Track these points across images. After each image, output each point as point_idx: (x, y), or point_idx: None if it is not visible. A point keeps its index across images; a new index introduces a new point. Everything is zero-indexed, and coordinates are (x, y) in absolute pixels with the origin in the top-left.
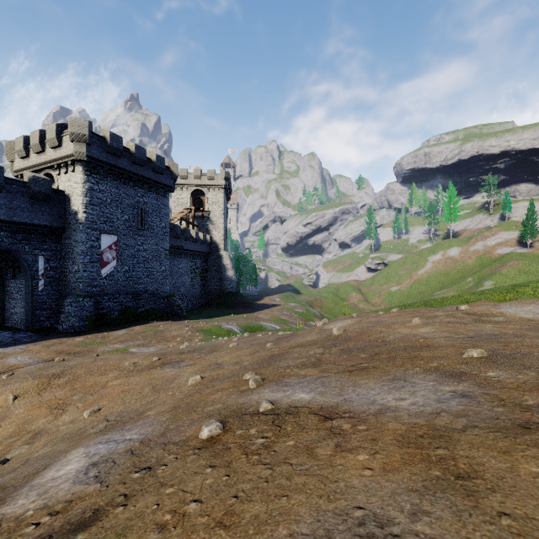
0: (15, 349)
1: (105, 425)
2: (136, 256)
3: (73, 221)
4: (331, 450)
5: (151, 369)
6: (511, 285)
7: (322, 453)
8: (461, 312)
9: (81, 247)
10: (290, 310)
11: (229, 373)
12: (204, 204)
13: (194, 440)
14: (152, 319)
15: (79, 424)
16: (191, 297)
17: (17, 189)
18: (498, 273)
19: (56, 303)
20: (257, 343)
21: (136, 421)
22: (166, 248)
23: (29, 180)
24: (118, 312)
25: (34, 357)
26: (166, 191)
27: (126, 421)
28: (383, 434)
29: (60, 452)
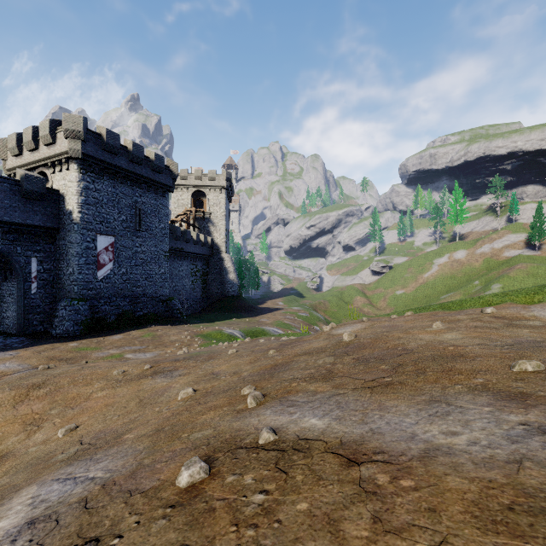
0: (4, 354)
1: (76, 450)
2: (133, 258)
3: (68, 222)
4: (367, 529)
5: (141, 378)
6: (538, 286)
7: (353, 533)
8: (488, 315)
9: (76, 248)
10: (294, 314)
11: (225, 386)
12: (205, 205)
13: (169, 488)
14: (151, 323)
15: (51, 445)
16: (192, 301)
17: (8, 188)
18: (506, 276)
19: (50, 307)
20: (258, 349)
21: (109, 447)
22: (165, 249)
23: (21, 178)
24: (115, 316)
25: (24, 363)
26: (165, 191)
27: (100, 446)
28: (445, 499)
29: (12, 489)
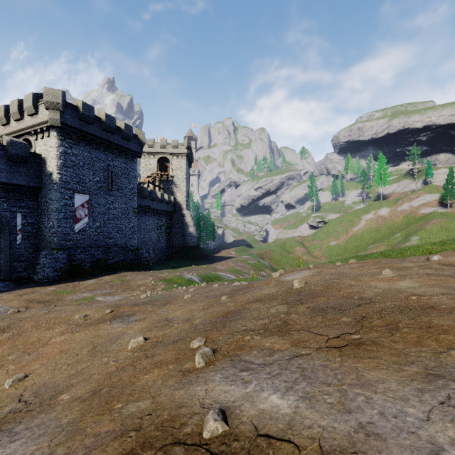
0: None
1: (9, 410)
2: (106, 213)
3: (48, 182)
4: None
5: (99, 323)
6: None
7: None
8: (435, 262)
9: (55, 204)
10: (244, 261)
11: (176, 335)
12: (169, 169)
13: None
14: (121, 270)
15: None
16: (157, 250)
17: None
18: (423, 229)
19: (33, 255)
20: (212, 295)
21: (37, 414)
22: (134, 206)
23: (7, 144)
24: (90, 264)
25: (6, 305)
26: (134, 156)
27: (31, 409)
28: None
29: None
